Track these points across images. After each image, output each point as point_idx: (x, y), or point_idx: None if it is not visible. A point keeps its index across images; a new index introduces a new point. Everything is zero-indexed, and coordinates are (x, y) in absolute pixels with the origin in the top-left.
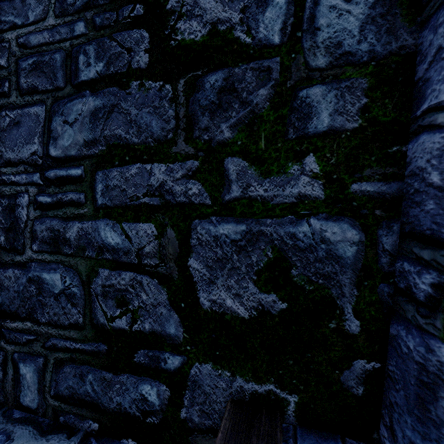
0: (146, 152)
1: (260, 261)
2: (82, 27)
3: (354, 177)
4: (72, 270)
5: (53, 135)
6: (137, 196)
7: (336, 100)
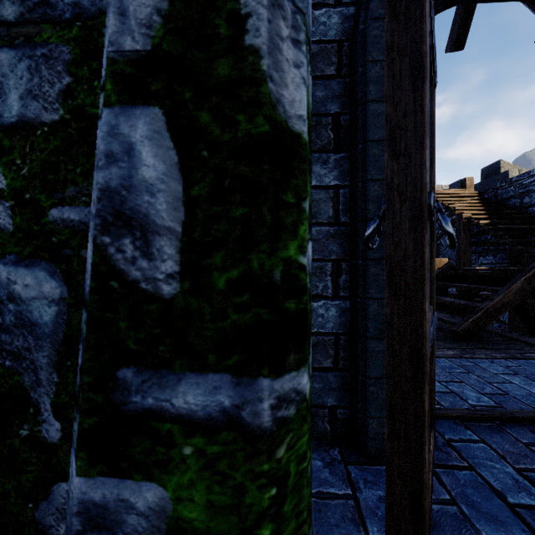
0: None
1: None
2: None
3: (53, 199)
4: None
5: None
6: None
7: (30, 75)
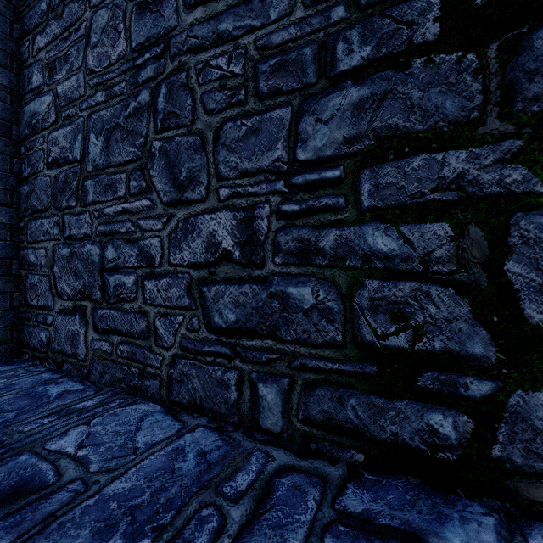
0: (435, 139)
1: None
2: (341, 11)
3: None
4: (327, 282)
5: (301, 137)
6: (421, 193)
7: None
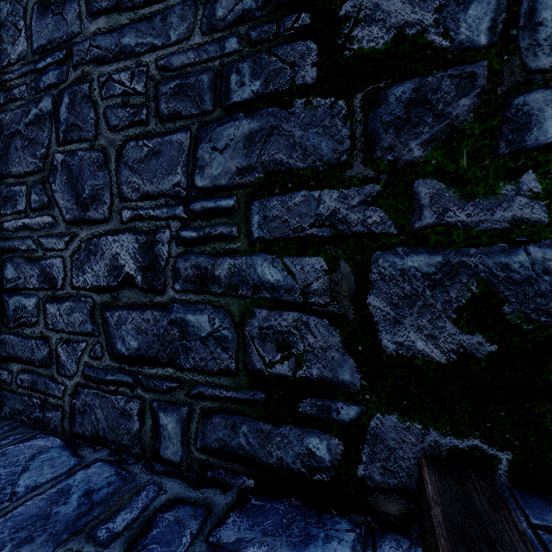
0: (313, 177)
1: (461, 297)
2: (235, 43)
3: None
4: (222, 310)
5: (199, 164)
6: (302, 227)
7: None
